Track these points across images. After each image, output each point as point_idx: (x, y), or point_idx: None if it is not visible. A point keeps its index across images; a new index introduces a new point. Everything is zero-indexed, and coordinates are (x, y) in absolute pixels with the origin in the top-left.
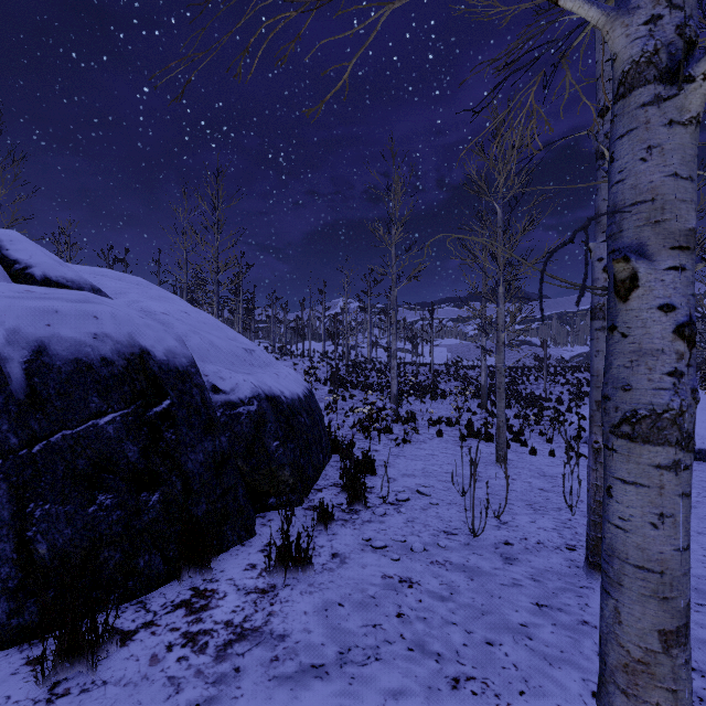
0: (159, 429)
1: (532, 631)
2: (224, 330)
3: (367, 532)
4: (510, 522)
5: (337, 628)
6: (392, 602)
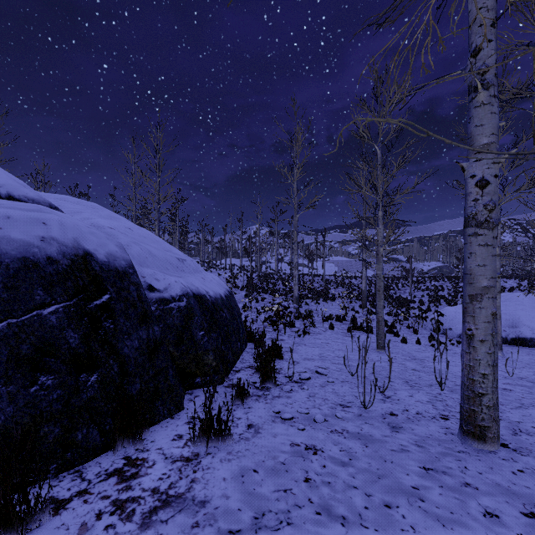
0: (98, 319)
1: (423, 493)
2: (161, 243)
3: (277, 405)
4: (392, 396)
5: (252, 493)
6: (300, 468)
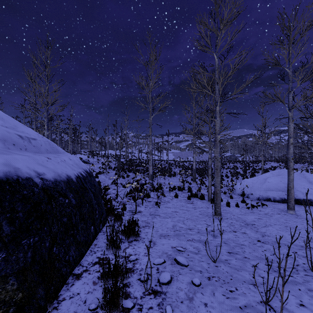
0: None
1: None
2: (3, 119)
3: None
4: (284, 311)
5: None
6: None
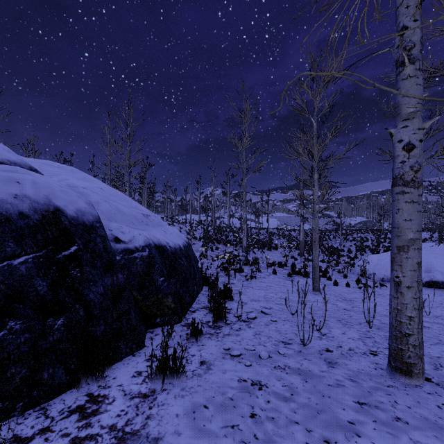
0: (66, 268)
1: (358, 428)
2: (129, 201)
3: (227, 343)
4: (328, 334)
5: (202, 429)
6: (246, 404)
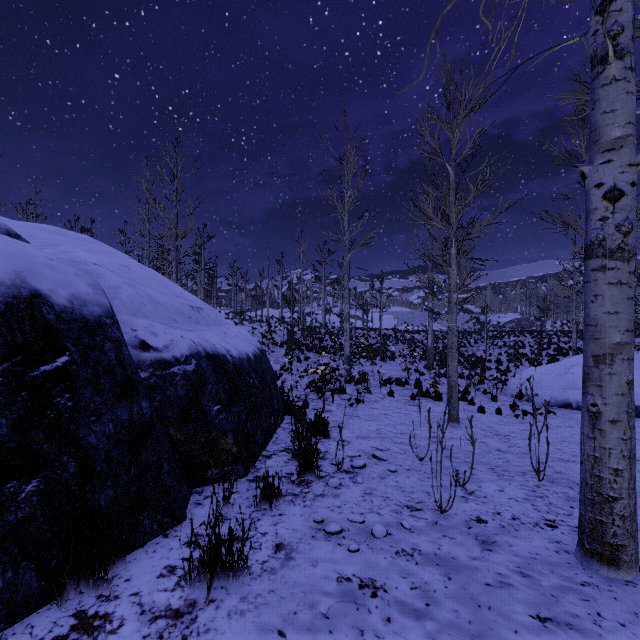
0: (47, 394)
1: None
2: (170, 286)
3: (320, 510)
4: (476, 491)
5: None
6: (351, 625)
